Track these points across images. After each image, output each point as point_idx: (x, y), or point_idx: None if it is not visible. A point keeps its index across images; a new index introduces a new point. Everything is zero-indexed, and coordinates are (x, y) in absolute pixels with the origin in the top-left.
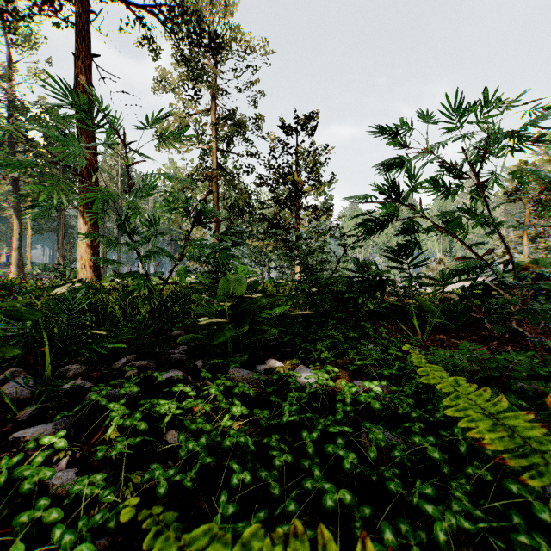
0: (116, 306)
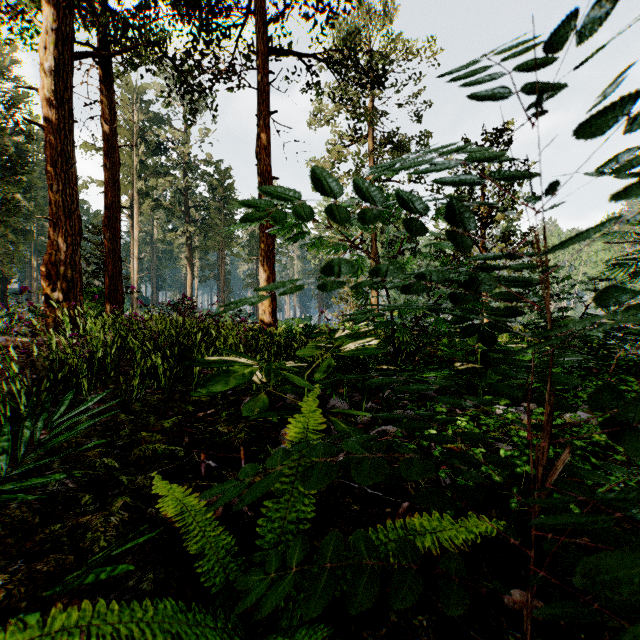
0: None
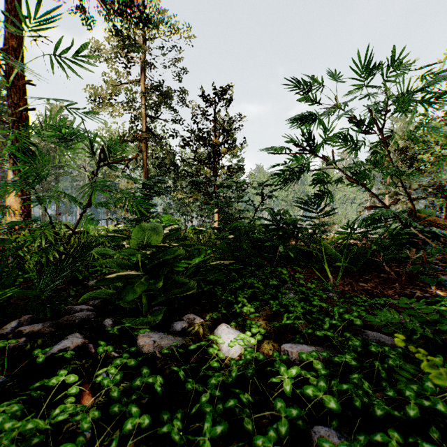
0: (28, 256)
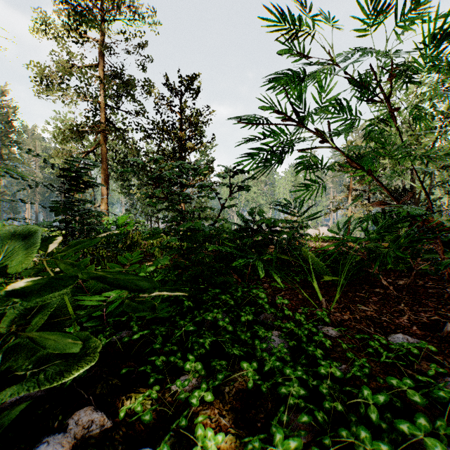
0: None
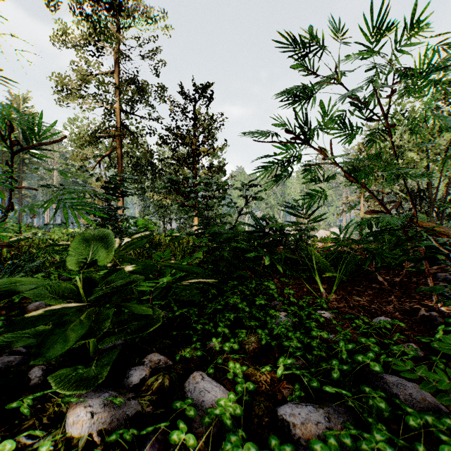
0: None
